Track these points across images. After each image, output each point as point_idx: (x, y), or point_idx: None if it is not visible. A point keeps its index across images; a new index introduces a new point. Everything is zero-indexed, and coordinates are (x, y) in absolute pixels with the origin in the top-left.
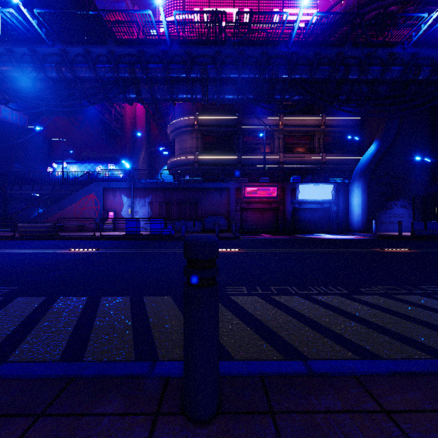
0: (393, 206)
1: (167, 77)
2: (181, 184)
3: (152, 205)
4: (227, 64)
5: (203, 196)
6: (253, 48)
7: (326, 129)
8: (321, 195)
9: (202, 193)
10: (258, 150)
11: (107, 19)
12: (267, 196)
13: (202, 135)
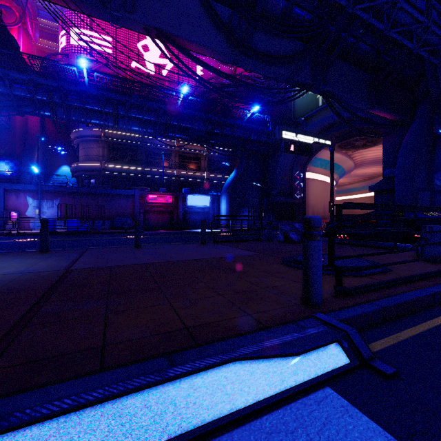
0: (244, 211)
1: (83, 108)
2: (91, 189)
3: (61, 207)
4: (134, 107)
5: (112, 200)
6: (153, 103)
7: (209, 154)
8: (203, 203)
9: (110, 198)
10: (159, 164)
11: (34, 62)
12: (165, 202)
13: (109, 146)
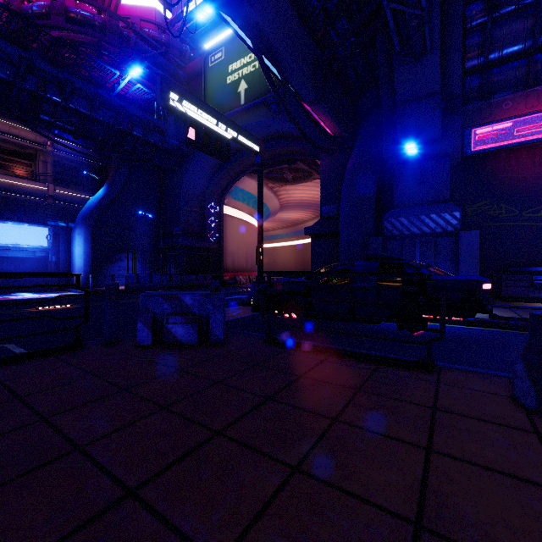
0: (123, 258)
1: None
2: None
3: None
4: None
5: None
6: None
7: (56, 153)
8: (30, 240)
9: None
10: None
11: None
12: None
13: None
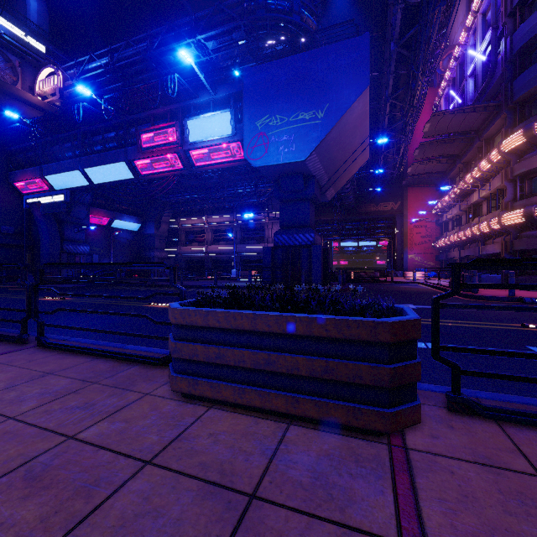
0: None
1: None
2: None
3: None
4: None
5: None
6: None
7: None
8: None
9: None
10: None
11: None
12: None
13: None
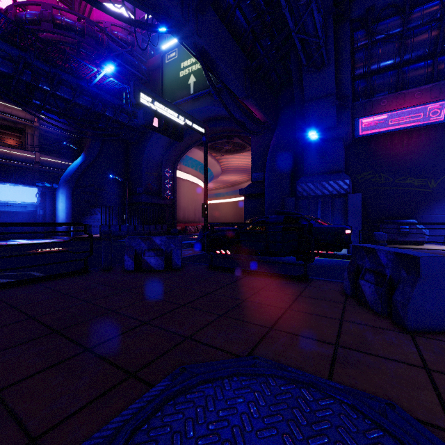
0: (97, 212)
1: None
2: None
3: None
4: None
5: None
6: None
7: (41, 128)
8: (23, 197)
9: None
10: None
11: None
12: None
13: None
